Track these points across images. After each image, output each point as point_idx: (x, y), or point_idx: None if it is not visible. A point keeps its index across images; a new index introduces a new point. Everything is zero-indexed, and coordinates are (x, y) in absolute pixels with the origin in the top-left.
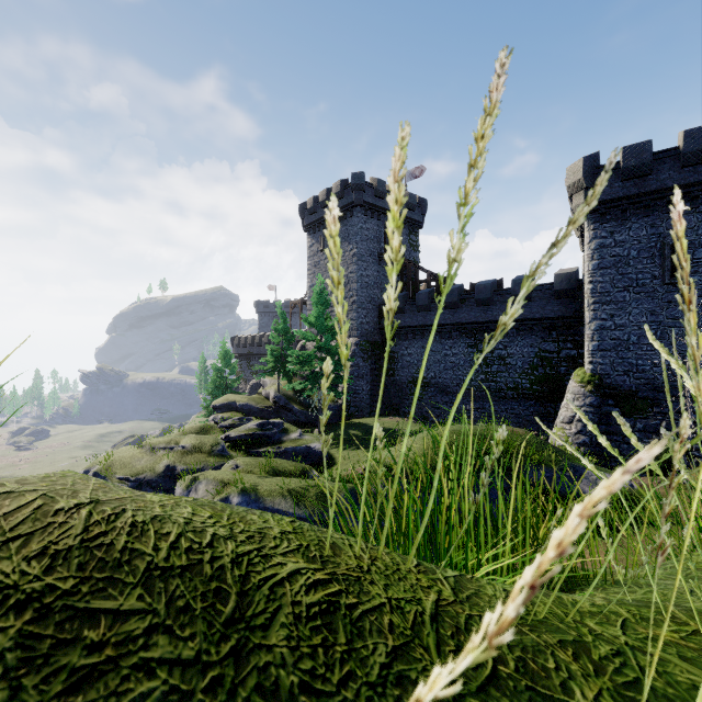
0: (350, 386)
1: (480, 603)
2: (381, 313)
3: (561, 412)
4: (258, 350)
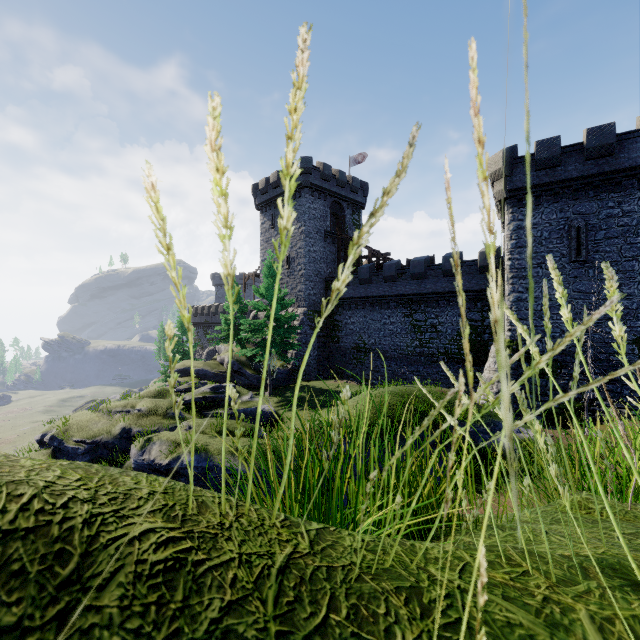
0: (298, 352)
1: (333, 554)
2: (327, 285)
3: (484, 374)
4: (214, 319)
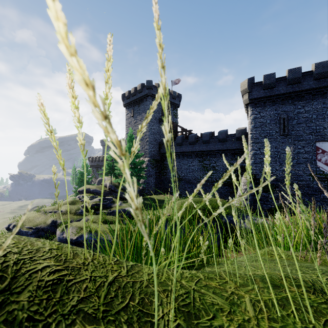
0: (145, 180)
1: (137, 276)
2: (160, 146)
3: (238, 191)
4: (101, 163)
